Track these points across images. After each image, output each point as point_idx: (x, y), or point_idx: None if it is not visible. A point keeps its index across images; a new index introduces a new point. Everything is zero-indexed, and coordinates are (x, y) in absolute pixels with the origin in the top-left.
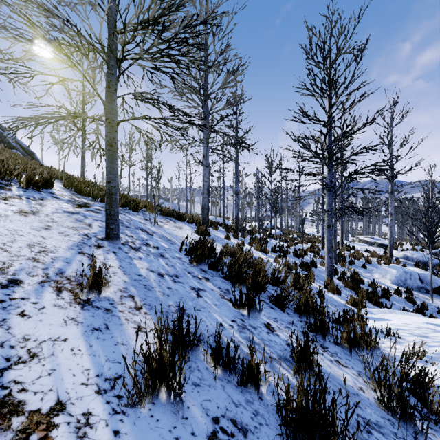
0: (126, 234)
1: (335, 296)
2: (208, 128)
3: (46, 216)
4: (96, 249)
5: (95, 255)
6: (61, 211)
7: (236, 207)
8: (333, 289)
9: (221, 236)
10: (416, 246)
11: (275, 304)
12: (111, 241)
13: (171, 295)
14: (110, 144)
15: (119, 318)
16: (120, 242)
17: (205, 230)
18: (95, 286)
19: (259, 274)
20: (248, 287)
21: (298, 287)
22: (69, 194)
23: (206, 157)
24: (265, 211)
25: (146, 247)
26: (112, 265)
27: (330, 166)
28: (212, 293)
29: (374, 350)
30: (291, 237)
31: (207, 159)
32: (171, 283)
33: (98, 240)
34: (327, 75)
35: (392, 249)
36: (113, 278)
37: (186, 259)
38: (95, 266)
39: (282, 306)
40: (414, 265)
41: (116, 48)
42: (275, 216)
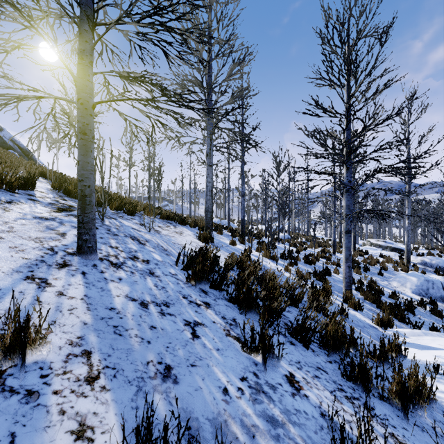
0: (110, 244)
1: (358, 313)
2: (212, 124)
3: (3, 224)
4: (57, 269)
5: (52, 280)
6: (30, 216)
7: (242, 210)
8: (355, 304)
9: (225, 241)
10: (433, 250)
11: (295, 336)
12: (83, 256)
13: (153, 340)
14: (82, 132)
15: (46, 412)
16: (97, 257)
17: (208, 236)
18: (19, 346)
19: (273, 296)
20: (263, 323)
21: (320, 308)
22: (53, 196)
23: (210, 155)
24: (274, 214)
25: (132, 261)
26: (72, 295)
27: (348, 163)
28: (213, 329)
29: (429, 403)
30: (300, 241)
31: (210, 157)
32: (157, 318)
33: (66, 256)
34: (345, 62)
35: (409, 254)
36: (65, 319)
37: (183, 276)
38: (19, 313)
39: (304, 341)
40: (433, 272)
41: (91, 9)
42: (284, 220)
